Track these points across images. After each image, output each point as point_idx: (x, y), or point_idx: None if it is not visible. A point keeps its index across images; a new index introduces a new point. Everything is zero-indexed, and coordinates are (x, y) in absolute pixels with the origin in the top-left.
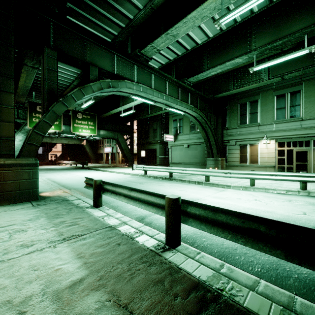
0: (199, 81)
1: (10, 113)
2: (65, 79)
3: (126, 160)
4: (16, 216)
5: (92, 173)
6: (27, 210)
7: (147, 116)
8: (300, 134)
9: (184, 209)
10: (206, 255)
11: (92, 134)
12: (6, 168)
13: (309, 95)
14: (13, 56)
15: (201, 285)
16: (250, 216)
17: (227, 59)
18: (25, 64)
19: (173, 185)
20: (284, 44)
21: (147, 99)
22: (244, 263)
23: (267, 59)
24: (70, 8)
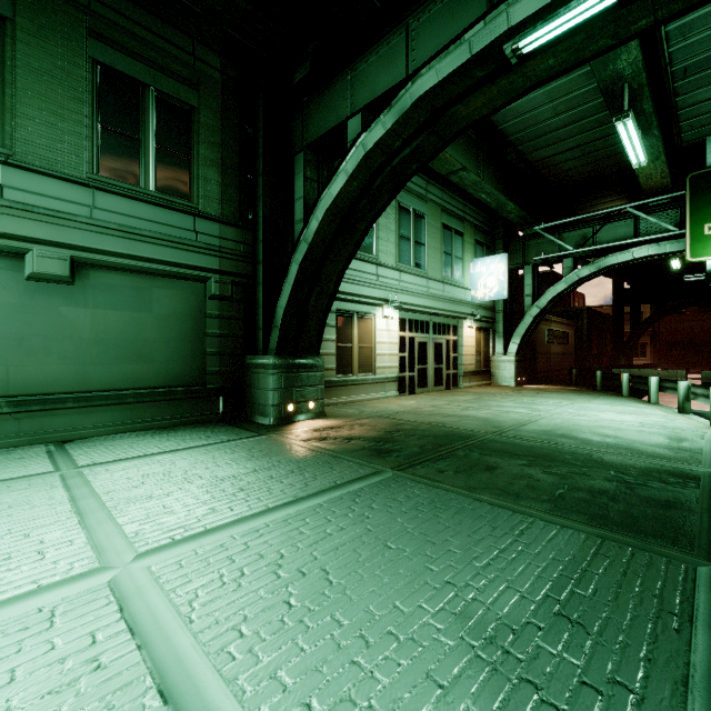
0: None
1: None
2: None
3: None
4: None
5: None
6: None
7: None
8: (428, 307)
9: None
10: None
11: None
12: None
13: (433, 232)
14: None
15: None
16: None
17: None
18: None
19: None
20: None
21: None
22: None
23: None
24: None
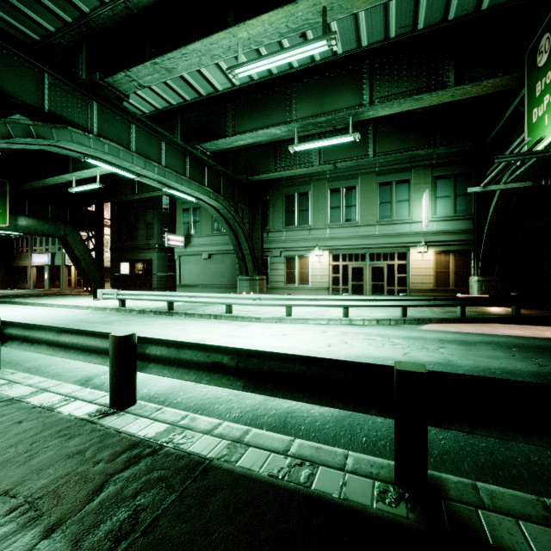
0: (225, 149)
1: None
2: None
3: (87, 280)
4: None
5: None
6: None
7: (132, 198)
8: (356, 245)
9: (142, 352)
10: (169, 409)
11: None
12: None
13: (365, 193)
14: None
15: (142, 444)
16: (215, 347)
17: (261, 125)
18: None
19: (171, 322)
20: (329, 122)
21: (122, 168)
22: (223, 411)
23: (317, 135)
24: None
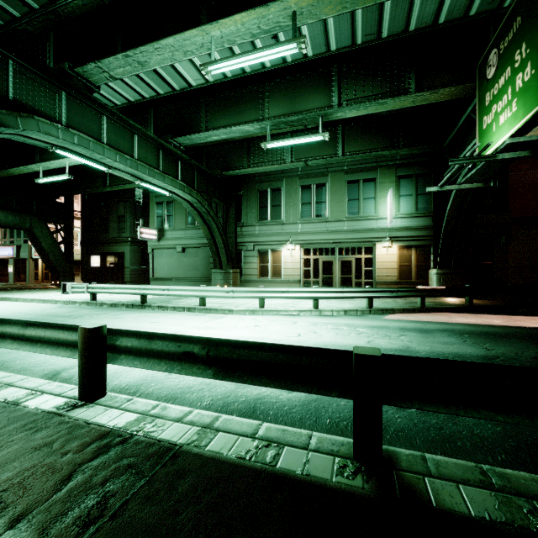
0: (199, 144)
1: None
2: None
3: (55, 274)
4: None
5: None
6: None
7: (103, 190)
8: (326, 239)
9: (112, 343)
10: (140, 400)
11: None
12: None
13: (334, 191)
14: None
15: (112, 433)
16: (186, 338)
17: (234, 122)
18: None
19: (144, 315)
20: (300, 121)
21: (93, 160)
22: (194, 400)
23: (289, 134)
24: None
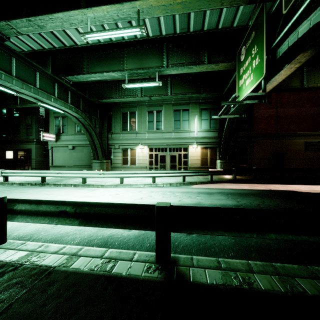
0: (83, 81)
1: None
2: None
3: None
4: None
5: None
6: None
7: (15, 107)
8: (162, 143)
9: (11, 208)
10: (31, 243)
11: None
12: None
13: (167, 115)
14: None
15: (7, 265)
16: (61, 202)
17: (105, 70)
18: None
19: (42, 190)
20: (145, 73)
21: (5, 86)
22: (69, 240)
23: (140, 80)
24: None
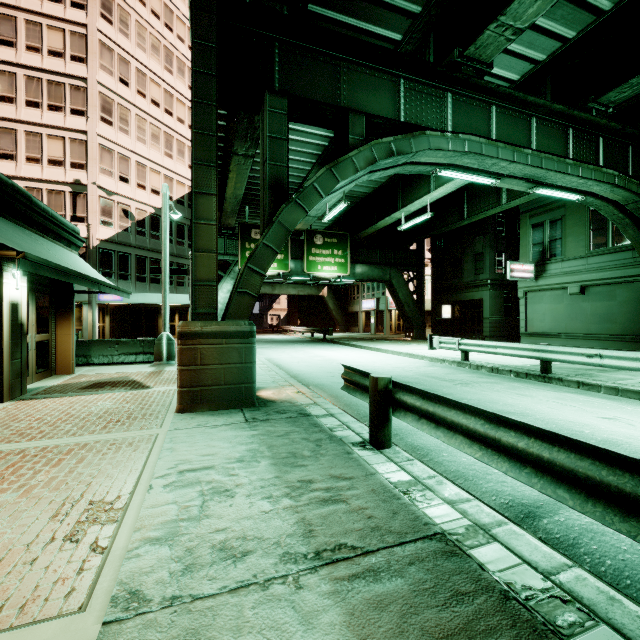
0: (625, 103)
1: (211, 235)
2: (294, 173)
3: (408, 325)
4: (217, 444)
5: (343, 352)
6: (236, 432)
7: (459, 225)
8: None
9: None
10: None
11: (340, 273)
12: (204, 339)
13: None
14: (215, 123)
15: None
16: None
17: None
18: (235, 153)
19: (567, 398)
20: None
21: (479, 172)
22: None
23: None
24: (308, 12)
